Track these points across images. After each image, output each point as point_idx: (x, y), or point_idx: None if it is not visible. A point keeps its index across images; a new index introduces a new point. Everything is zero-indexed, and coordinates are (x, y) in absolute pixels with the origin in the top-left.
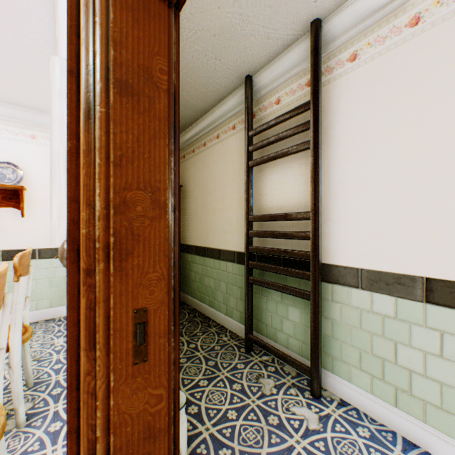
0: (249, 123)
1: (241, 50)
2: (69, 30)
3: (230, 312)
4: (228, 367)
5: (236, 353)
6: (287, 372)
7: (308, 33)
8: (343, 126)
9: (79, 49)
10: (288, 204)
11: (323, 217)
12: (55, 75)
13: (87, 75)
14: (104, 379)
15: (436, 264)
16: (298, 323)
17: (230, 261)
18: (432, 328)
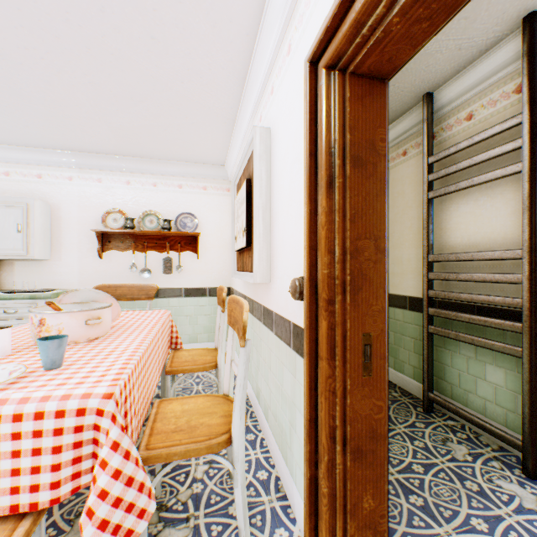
0: (428, 148)
1: (421, 69)
2: (309, 123)
3: (399, 366)
4: (404, 423)
5: (411, 411)
6: (484, 443)
7: (518, 30)
8: None
9: (315, 135)
10: (484, 240)
11: None
12: (255, 142)
13: (328, 156)
14: (340, 383)
15: None
16: (501, 386)
17: (399, 307)
18: None
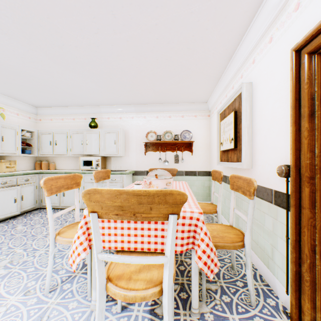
0: None
1: None
2: (294, 83)
3: None
4: None
5: None
6: None
7: None
8: None
9: (298, 89)
10: None
11: None
12: (243, 91)
13: (309, 100)
14: (318, 222)
15: None
16: None
17: None
18: None
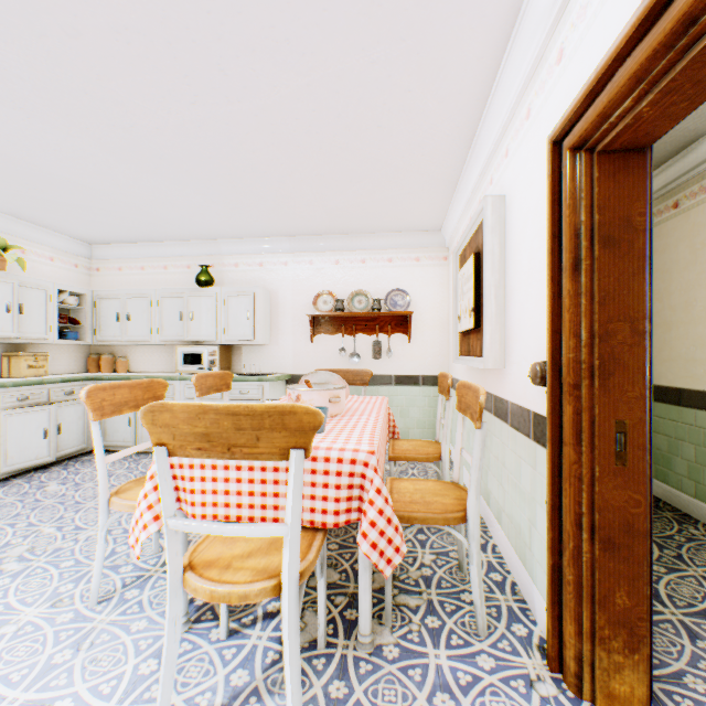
0: None
1: None
2: (551, 205)
3: (704, 494)
4: (704, 566)
5: None
6: None
7: None
8: None
9: (558, 215)
10: None
11: None
12: (486, 213)
13: (573, 238)
14: (587, 469)
15: None
16: None
17: (704, 409)
18: None
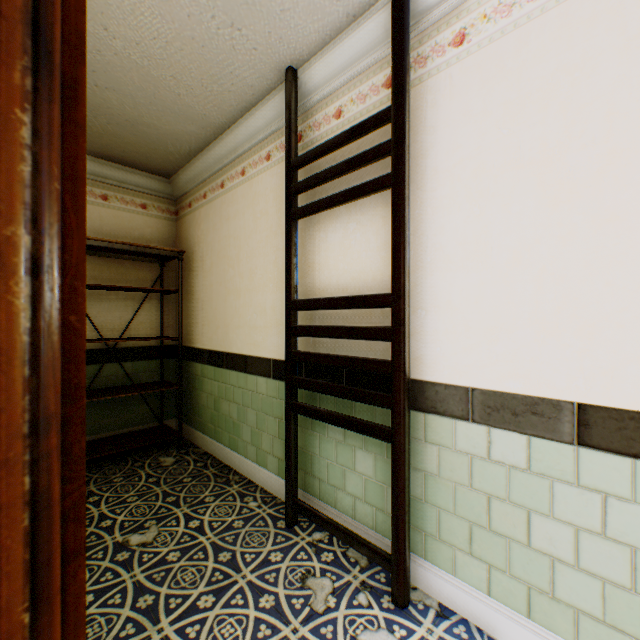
0: (291, 146)
1: (276, 13)
2: None
3: (263, 458)
4: (254, 561)
5: (270, 532)
6: (354, 561)
7: None
8: (444, 152)
9: None
10: (355, 282)
11: (412, 302)
12: None
13: None
14: None
15: (595, 380)
16: (372, 477)
17: (263, 375)
18: (589, 488)
